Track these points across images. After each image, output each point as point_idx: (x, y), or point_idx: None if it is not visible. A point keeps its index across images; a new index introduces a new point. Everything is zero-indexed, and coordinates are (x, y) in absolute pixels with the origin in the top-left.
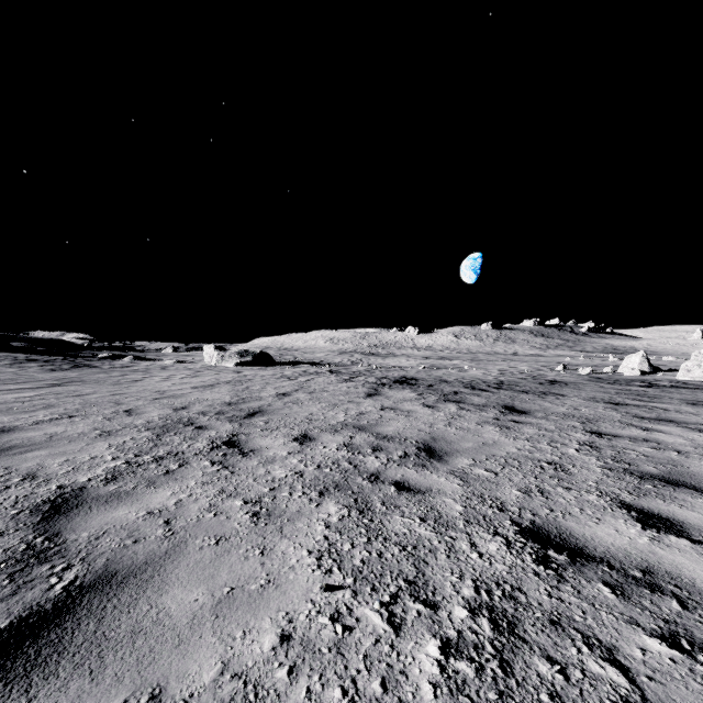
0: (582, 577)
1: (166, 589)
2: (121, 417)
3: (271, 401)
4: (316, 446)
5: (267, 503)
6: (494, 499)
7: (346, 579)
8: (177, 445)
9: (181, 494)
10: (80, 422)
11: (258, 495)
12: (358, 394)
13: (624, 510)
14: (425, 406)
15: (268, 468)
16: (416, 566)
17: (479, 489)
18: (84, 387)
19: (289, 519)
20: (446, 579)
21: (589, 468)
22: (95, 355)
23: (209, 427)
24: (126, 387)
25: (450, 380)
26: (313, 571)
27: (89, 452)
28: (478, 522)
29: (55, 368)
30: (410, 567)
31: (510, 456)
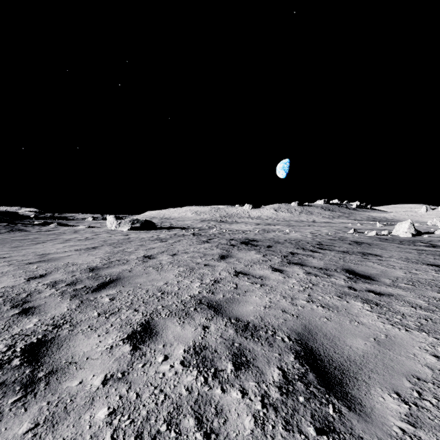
0: None
1: None
2: None
3: (135, 265)
4: (154, 355)
5: None
6: None
7: None
8: None
9: None
10: None
11: None
12: (213, 256)
13: None
14: (274, 271)
15: None
16: None
17: None
18: None
19: None
20: None
21: None
22: (31, 222)
23: (37, 310)
24: (20, 249)
25: (282, 241)
26: None
27: None
28: None
29: None
30: None
31: None
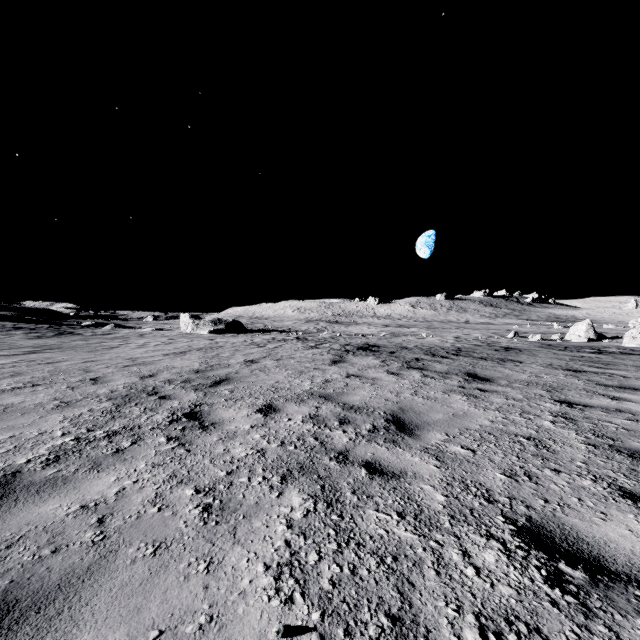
0: (613, 607)
1: (72, 634)
2: (85, 386)
3: (239, 368)
4: (281, 418)
5: (222, 492)
6: (478, 485)
7: (311, 613)
8: (135, 417)
9: (126, 480)
10: (42, 391)
11: (213, 482)
12: (324, 361)
13: (628, 500)
14: (390, 374)
15: (228, 445)
16: (400, 589)
17: (459, 472)
18: (59, 354)
19: (245, 514)
20: (440, 613)
21: (571, 444)
22: (79, 323)
23: (172, 397)
24: (100, 354)
25: (411, 347)
26: (269, 600)
27: (39, 426)
28: (465, 518)
29: (39, 335)
30: (392, 591)
31: (484, 429)
